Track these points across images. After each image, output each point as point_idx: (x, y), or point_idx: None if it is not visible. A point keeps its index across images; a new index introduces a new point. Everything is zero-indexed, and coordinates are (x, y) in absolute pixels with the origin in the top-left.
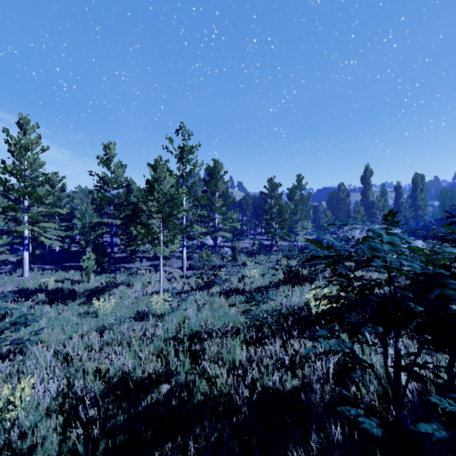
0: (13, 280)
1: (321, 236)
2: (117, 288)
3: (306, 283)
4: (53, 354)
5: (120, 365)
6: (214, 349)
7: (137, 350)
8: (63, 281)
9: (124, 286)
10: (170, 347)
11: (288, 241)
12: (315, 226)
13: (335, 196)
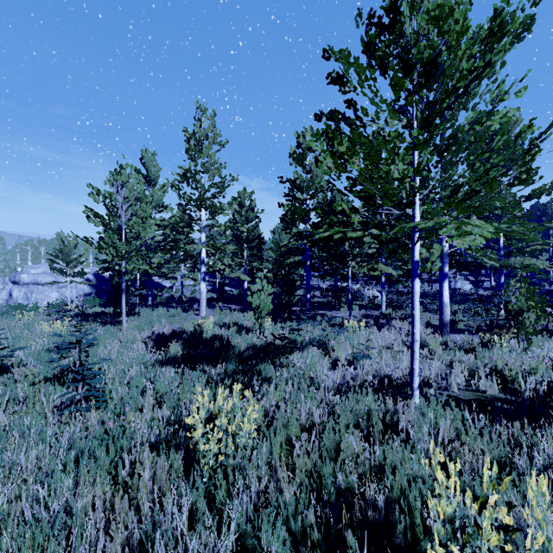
0: (186, 318)
1: None
2: (301, 351)
3: None
4: None
5: None
6: None
7: None
8: (229, 326)
9: (314, 349)
10: None
11: None
12: None
13: None
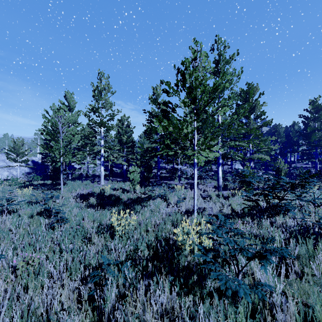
0: (93, 186)
1: None
2: (154, 200)
3: None
4: None
5: None
6: None
7: None
8: (117, 189)
9: (160, 199)
10: None
11: None
12: None
13: None
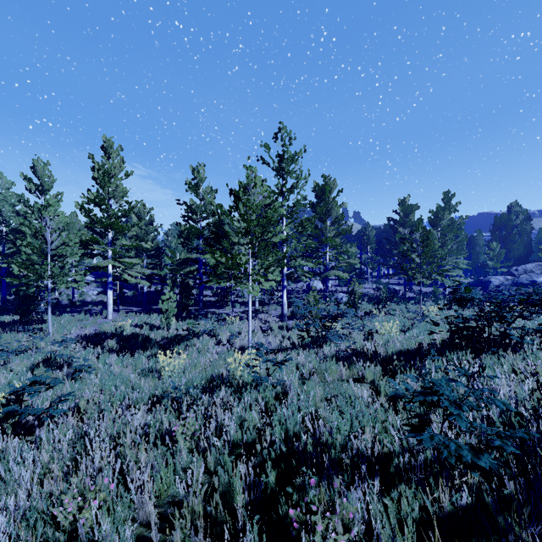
0: (96, 322)
1: (486, 279)
2: (199, 338)
3: (501, 352)
4: (73, 438)
5: (108, 531)
6: (337, 537)
7: (185, 459)
8: (142, 326)
9: (207, 335)
10: (236, 478)
11: (429, 286)
12: (470, 266)
13: (505, 220)
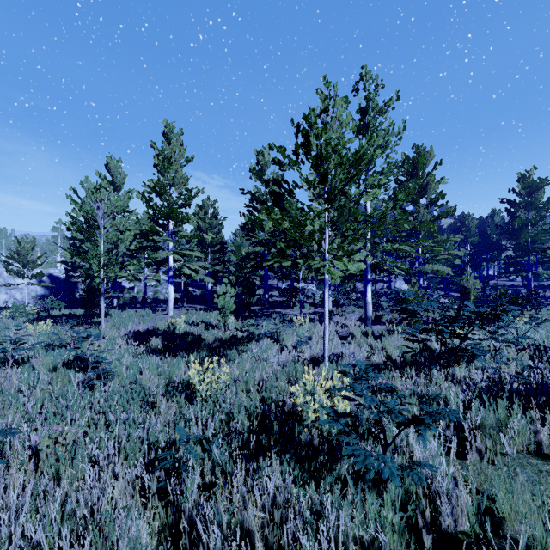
0: (155, 318)
1: None
2: (258, 341)
3: None
4: None
5: None
6: None
7: None
8: (197, 324)
9: (268, 339)
10: None
11: None
12: None
13: None
